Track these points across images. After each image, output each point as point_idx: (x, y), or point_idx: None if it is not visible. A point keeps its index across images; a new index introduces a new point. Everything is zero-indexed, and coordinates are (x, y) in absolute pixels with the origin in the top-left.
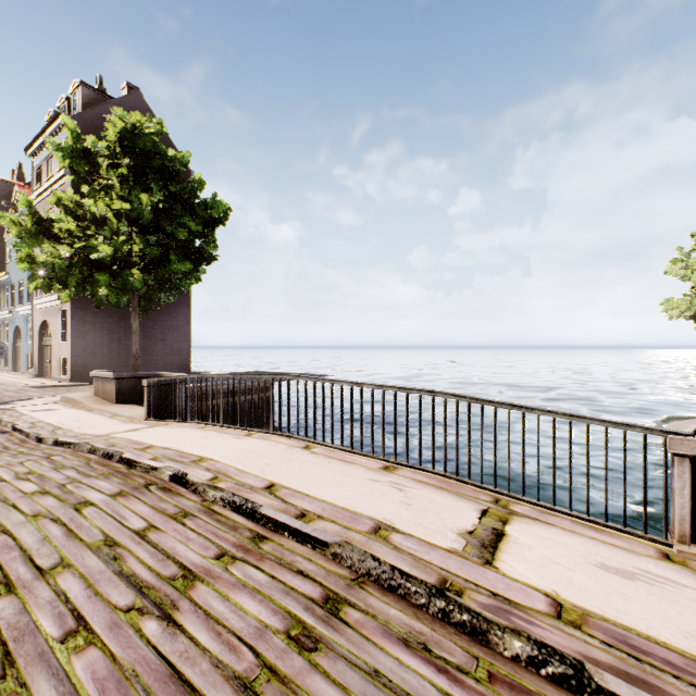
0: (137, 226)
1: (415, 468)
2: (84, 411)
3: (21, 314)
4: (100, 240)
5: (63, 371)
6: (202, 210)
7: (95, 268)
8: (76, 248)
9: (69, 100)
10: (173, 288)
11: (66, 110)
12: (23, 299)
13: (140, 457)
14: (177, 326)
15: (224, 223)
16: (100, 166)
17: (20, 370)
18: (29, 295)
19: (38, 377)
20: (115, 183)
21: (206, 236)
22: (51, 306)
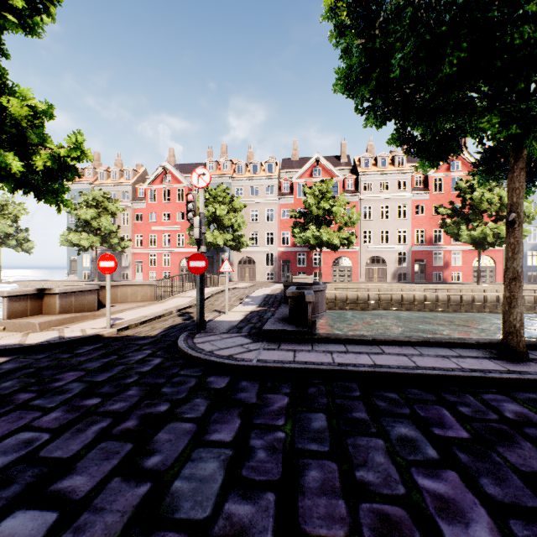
0: None
1: (210, 287)
2: (125, 312)
3: None
4: None
5: None
6: None
7: None
8: None
9: None
10: None
11: None
12: None
13: (222, 290)
14: None
15: None
16: None
17: None
18: None
19: None
20: None
21: None
22: None
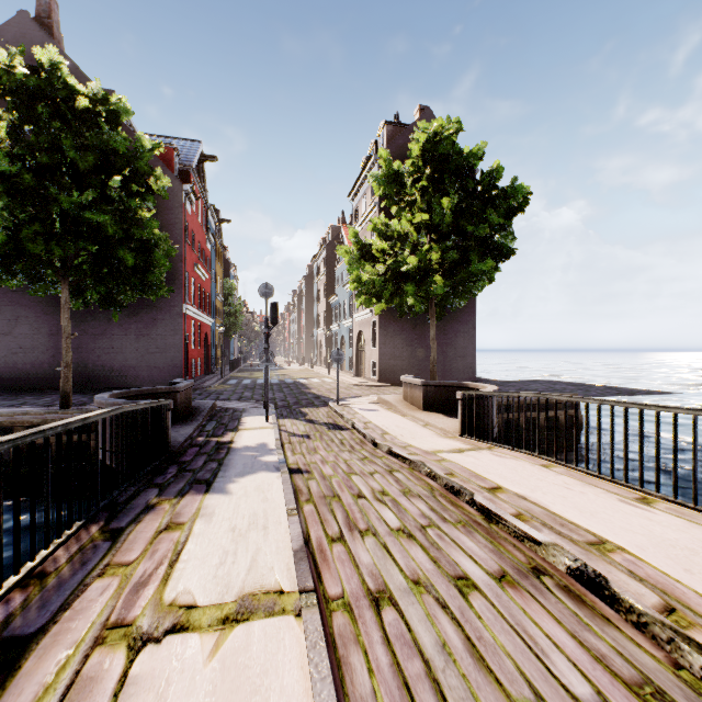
0: (435, 234)
1: None
2: (398, 415)
3: (344, 326)
4: (406, 254)
5: (373, 372)
6: (500, 200)
7: (400, 280)
8: (387, 265)
9: (376, 143)
10: (466, 292)
11: (374, 152)
12: (346, 314)
13: (499, 508)
14: (462, 331)
15: (523, 210)
16: (405, 185)
17: (344, 369)
18: (350, 311)
19: (356, 377)
20: (416, 197)
21: (505, 228)
22: (365, 318)
